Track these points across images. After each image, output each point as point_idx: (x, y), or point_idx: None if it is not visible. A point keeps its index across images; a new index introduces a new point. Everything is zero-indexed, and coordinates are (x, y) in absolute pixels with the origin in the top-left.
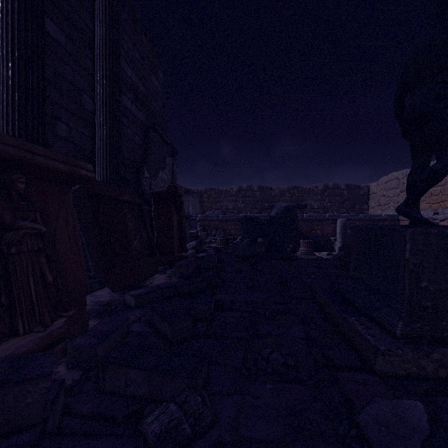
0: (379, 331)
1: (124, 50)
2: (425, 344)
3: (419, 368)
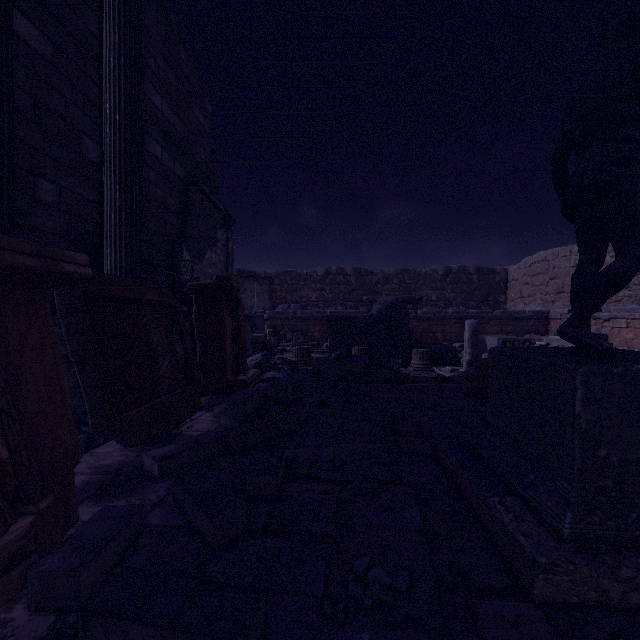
0: (536, 525)
1: (151, 68)
2: (608, 550)
3: (600, 592)
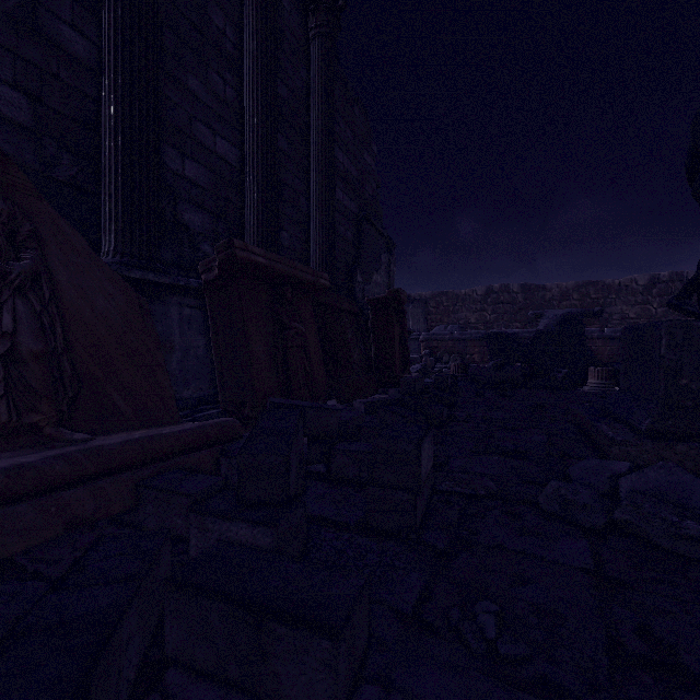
0: (627, 431)
1: (337, 133)
2: (674, 439)
3: (660, 459)
